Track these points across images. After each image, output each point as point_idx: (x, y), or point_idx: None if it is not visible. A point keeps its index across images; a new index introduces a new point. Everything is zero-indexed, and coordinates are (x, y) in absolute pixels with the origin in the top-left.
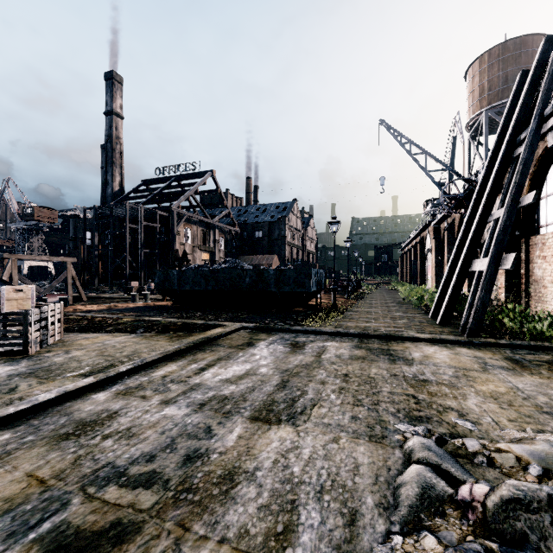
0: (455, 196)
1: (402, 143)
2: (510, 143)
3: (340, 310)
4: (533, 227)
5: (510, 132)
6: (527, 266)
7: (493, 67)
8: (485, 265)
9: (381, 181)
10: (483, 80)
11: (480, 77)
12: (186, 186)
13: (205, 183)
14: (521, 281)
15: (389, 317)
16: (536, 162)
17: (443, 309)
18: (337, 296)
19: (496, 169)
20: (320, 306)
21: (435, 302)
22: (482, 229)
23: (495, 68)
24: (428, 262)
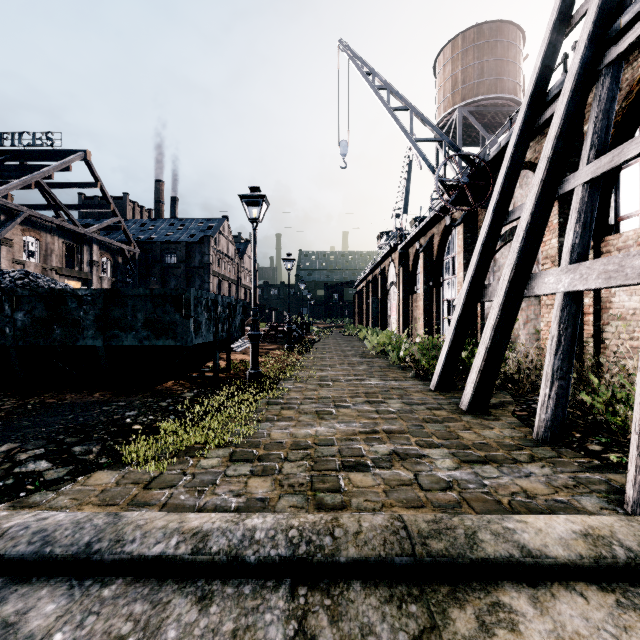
0: (457, 181)
1: (375, 87)
2: (595, 38)
3: (267, 379)
4: (606, 221)
5: (594, 18)
6: (597, 291)
7: (468, 55)
8: (596, 277)
9: (342, 148)
10: (456, 70)
11: (453, 65)
12: (33, 168)
13: (69, 168)
14: (584, 318)
15: (362, 394)
16: (632, 87)
17: (476, 379)
18: (273, 347)
19: (571, 90)
20: (229, 372)
21: (444, 360)
22: (547, 210)
23: (470, 56)
24: (391, 299)
